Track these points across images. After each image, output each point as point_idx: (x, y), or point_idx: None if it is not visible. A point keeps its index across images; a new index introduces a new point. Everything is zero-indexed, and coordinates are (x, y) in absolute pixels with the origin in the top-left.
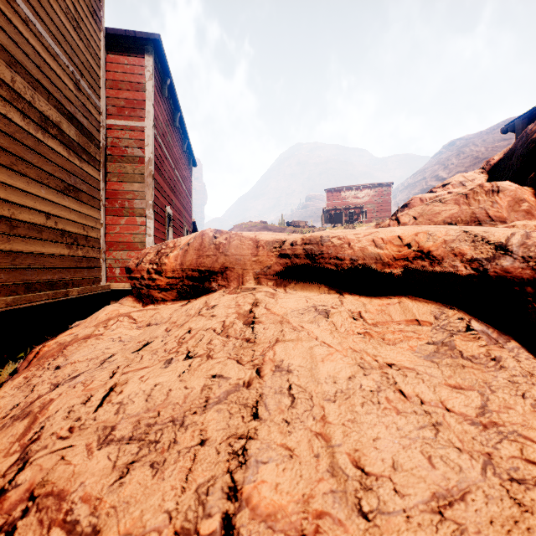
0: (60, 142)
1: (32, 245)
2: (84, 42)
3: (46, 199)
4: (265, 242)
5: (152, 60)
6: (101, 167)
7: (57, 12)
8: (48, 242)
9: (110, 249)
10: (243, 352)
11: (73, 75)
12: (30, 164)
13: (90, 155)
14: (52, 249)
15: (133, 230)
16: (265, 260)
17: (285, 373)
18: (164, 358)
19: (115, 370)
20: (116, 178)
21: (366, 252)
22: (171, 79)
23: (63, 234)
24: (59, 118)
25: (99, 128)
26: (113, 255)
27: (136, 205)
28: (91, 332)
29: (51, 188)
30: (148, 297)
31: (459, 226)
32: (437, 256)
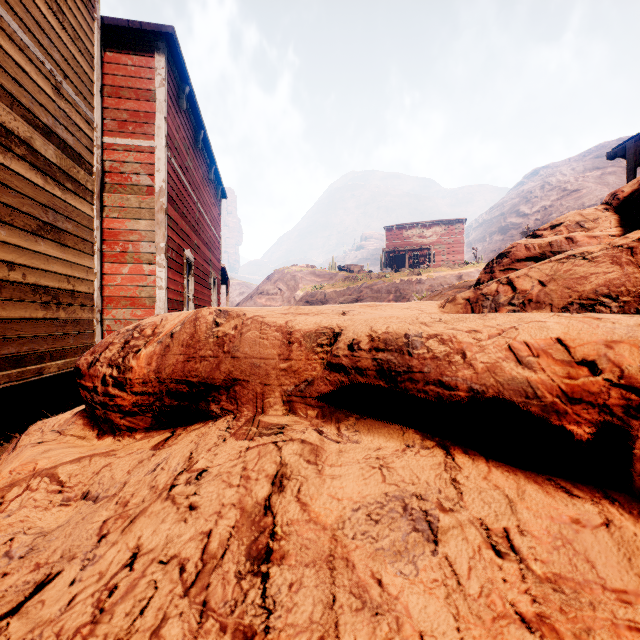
0: (31, 165)
1: None
2: (68, 32)
3: (8, 243)
4: (304, 334)
5: (163, 61)
6: (95, 199)
7: None
8: (11, 302)
9: (108, 306)
10: None
11: (51, 76)
12: None
13: (79, 183)
14: (18, 312)
15: (139, 282)
16: (302, 367)
17: None
18: None
19: None
20: (117, 214)
21: (501, 376)
22: (190, 87)
23: (35, 289)
24: (28, 132)
25: (91, 148)
26: (112, 313)
27: (143, 249)
28: None
29: (16, 227)
30: (106, 422)
31: None
32: None
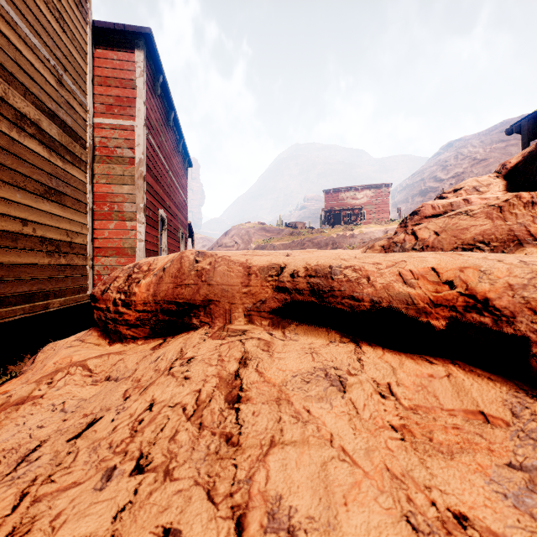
0: (39, 142)
1: (5, 255)
2: (67, 34)
3: (22, 204)
4: (259, 268)
5: (142, 56)
6: (88, 168)
7: (35, 1)
8: (24, 251)
9: (98, 255)
10: (219, 468)
11: (54, 70)
12: (3, 166)
13: (75, 155)
14: (29, 259)
15: (123, 235)
16: (258, 291)
17: (284, 536)
18: (104, 465)
19: (28, 488)
20: (105, 180)
21: (392, 291)
22: (164, 77)
23: (42, 241)
24: (37, 116)
25: (85, 127)
26: (101, 261)
27: (126, 209)
28: (29, 392)
29: (28, 191)
30: (115, 333)
31: (519, 258)
32: (503, 310)
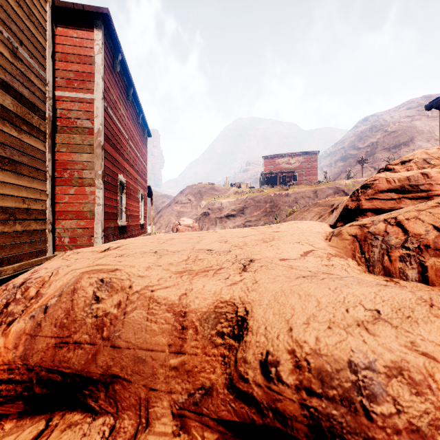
0: None
1: None
2: (24, 9)
3: None
4: (200, 316)
5: (101, 34)
6: (47, 138)
7: None
8: None
9: (59, 218)
10: None
11: (8, 42)
12: None
13: (33, 126)
14: None
15: (82, 200)
16: (197, 366)
17: None
18: None
19: None
20: (65, 149)
21: None
22: (122, 55)
23: None
24: None
25: (44, 99)
26: (62, 224)
27: (86, 175)
28: None
29: None
30: None
31: None
32: None
